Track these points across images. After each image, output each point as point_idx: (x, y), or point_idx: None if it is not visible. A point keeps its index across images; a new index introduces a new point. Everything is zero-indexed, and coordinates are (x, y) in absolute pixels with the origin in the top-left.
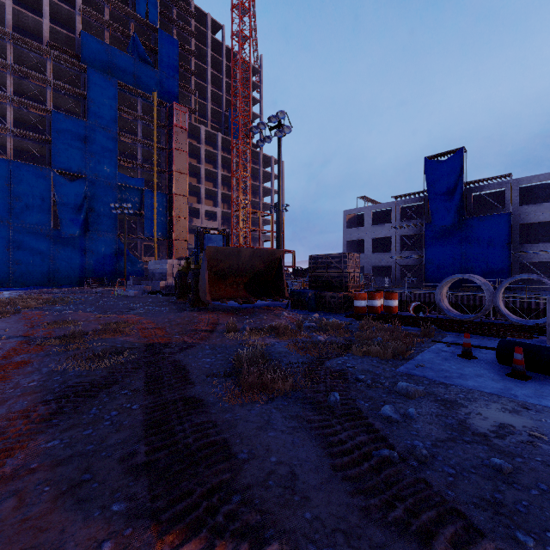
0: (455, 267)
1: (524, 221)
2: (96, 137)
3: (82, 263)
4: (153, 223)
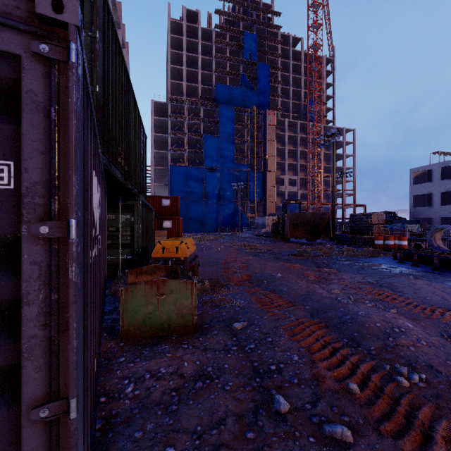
0: None
1: None
2: (223, 145)
3: (217, 218)
4: (254, 191)
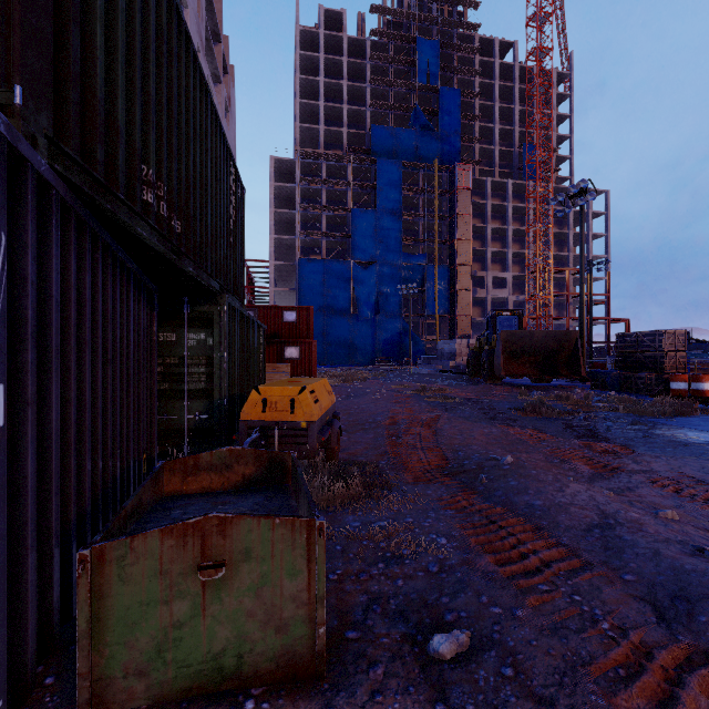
0: None
1: None
2: (384, 223)
3: (373, 343)
4: (434, 299)
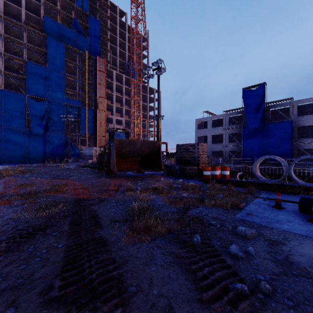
0: (260, 152)
1: (300, 125)
2: (52, 77)
3: (44, 149)
4: (85, 126)
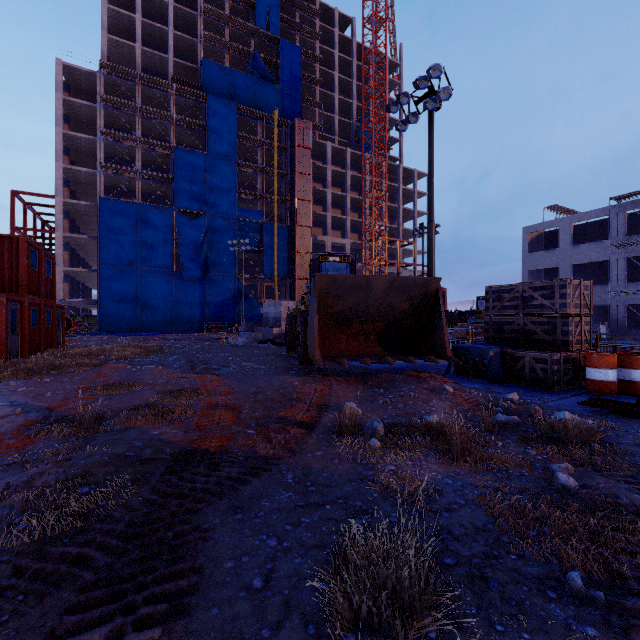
0: None
1: None
2: (216, 170)
3: (202, 307)
4: (273, 260)
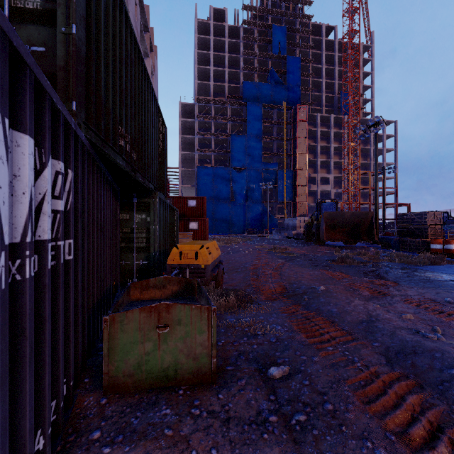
0: None
1: None
2: (251, 143)
3: (244, 220)
4: (283, 191)
